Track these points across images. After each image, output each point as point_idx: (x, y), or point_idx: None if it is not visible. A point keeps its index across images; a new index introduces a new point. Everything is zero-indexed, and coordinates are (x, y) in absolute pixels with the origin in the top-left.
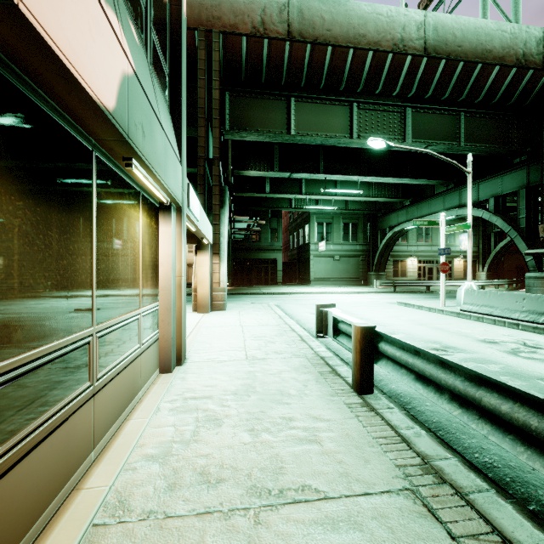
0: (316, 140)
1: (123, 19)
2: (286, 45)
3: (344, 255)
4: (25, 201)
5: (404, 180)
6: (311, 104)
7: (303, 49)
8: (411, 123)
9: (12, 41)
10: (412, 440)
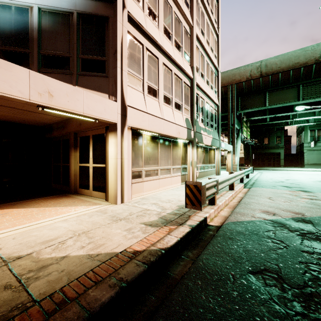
0: (279, 106)
1: (211, 132)
2: (260, 79)
3: None
4: (206, 154)
5: None
6: (276, 91)
7: (268, 77)
8: None
9: (206, 145)
10: (245, 180)
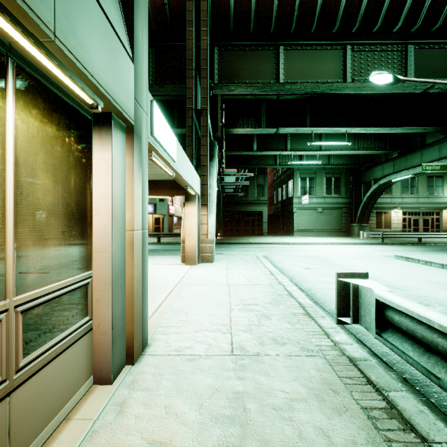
0: (306, 88)
1: None
2: None
3: (327, 207)
4: None
5: (396, 129)
6: (301, 51)
7: None
8: (414, 61)
9: None
10: None
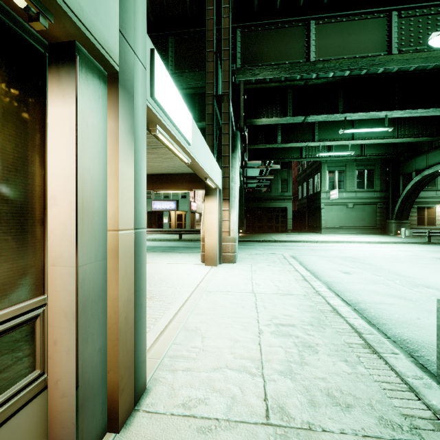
0: (342, 65)
1: None
2: None
3: (358, 203)
4: None
5: None
6: (335, 23)
7: None
8: None
9: None
10: None
